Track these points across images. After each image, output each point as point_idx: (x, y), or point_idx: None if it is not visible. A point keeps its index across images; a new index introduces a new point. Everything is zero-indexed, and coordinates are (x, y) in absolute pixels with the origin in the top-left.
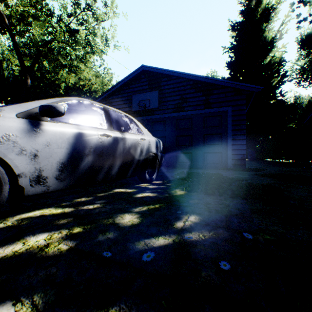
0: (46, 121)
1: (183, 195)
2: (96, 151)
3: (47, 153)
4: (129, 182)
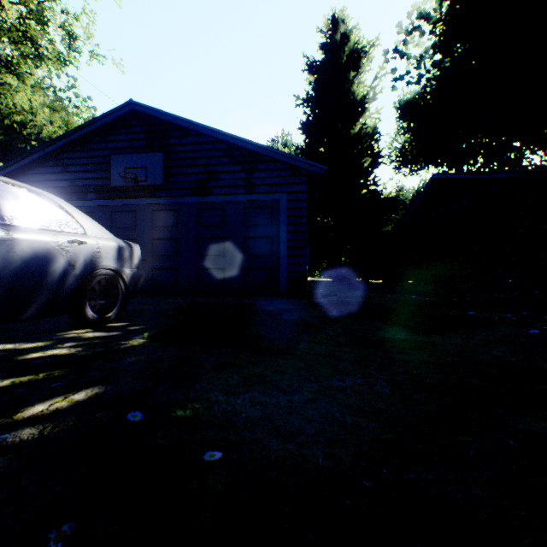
0: None
1: (133, 347)
2: None
3: None
4: (54, 328)
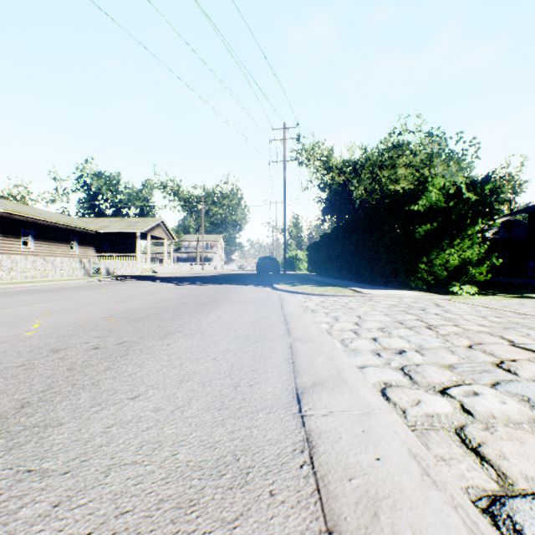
0: None
1: None
2: None
3: None
4: None
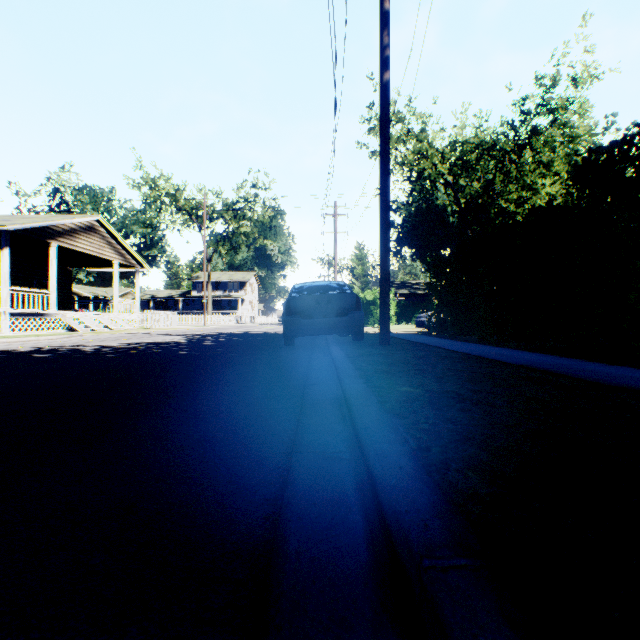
0: None
1: None
2: None
3: None
4: None
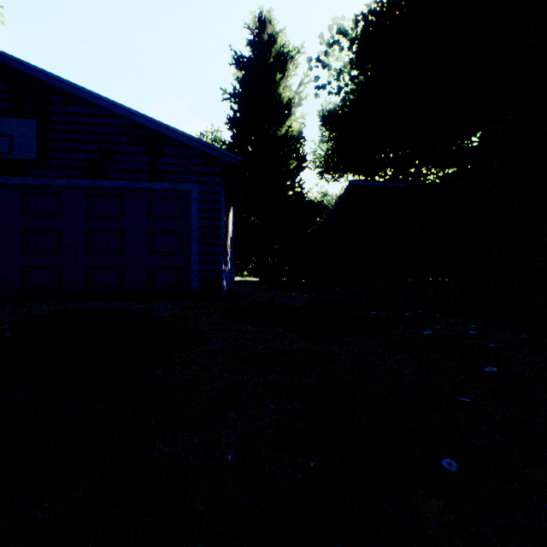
0: None
1: None
2: None
3: None
4: None
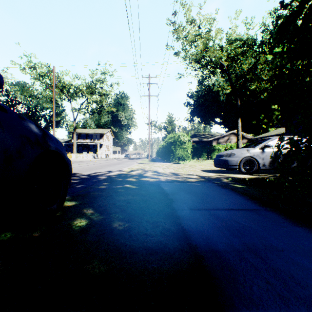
0: (265, 149)
1: None
2: (283, 157)
3: (266, 158)
4: None
